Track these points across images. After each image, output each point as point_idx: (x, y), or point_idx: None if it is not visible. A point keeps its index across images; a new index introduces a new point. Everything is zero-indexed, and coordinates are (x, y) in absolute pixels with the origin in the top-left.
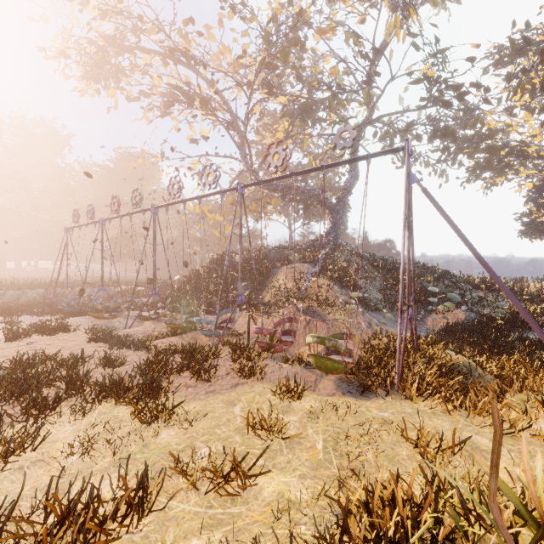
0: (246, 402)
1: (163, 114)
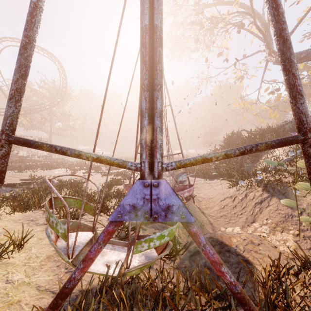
0: (1, 238)
1: (205, 48)
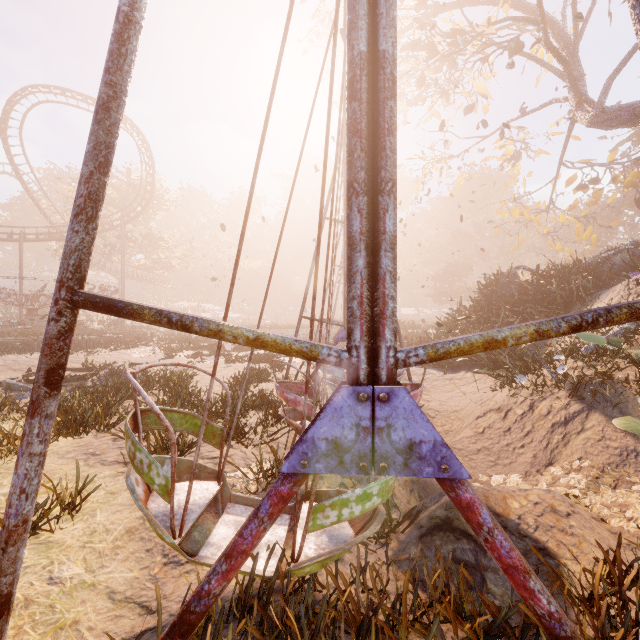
0: None
1: (439, 97)
